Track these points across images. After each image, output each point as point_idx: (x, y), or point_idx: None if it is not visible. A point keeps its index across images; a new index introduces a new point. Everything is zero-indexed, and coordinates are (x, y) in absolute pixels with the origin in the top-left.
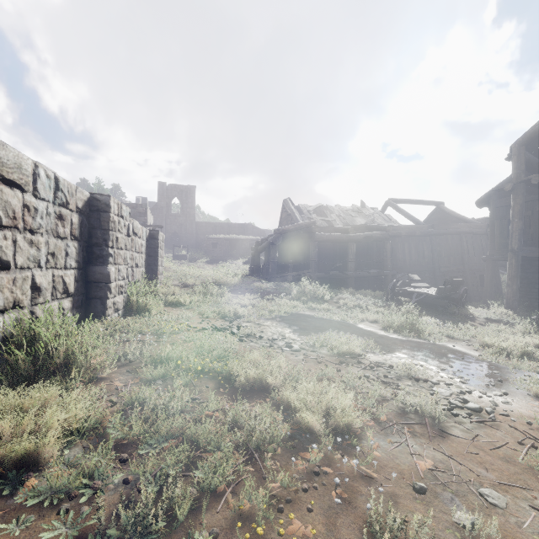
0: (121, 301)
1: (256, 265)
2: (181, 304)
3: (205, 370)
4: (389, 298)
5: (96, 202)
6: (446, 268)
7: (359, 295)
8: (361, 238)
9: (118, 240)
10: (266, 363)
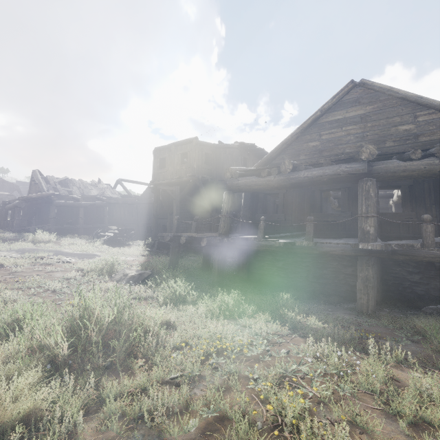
0: None
1: (3, 220)
2: None
3: None
4: (95, 239)
5: None
6: (145, 222)
7: (77, 238)
8: (88, 205)
9: None
10: None
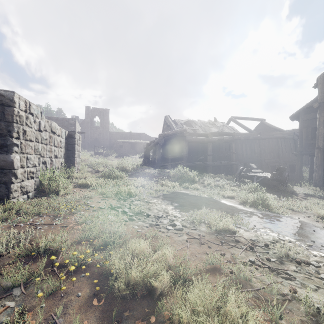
0: (32, 185)
1: (147, 158)
2: (88, 185)
3: (85, 263)
4: (237, 180)
5: (0, 97)
6: (269, 160)
7: (217, 178)
8: (216, 140)
9: (26, 133)
10: (151, 253)
